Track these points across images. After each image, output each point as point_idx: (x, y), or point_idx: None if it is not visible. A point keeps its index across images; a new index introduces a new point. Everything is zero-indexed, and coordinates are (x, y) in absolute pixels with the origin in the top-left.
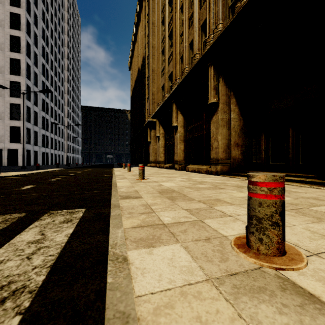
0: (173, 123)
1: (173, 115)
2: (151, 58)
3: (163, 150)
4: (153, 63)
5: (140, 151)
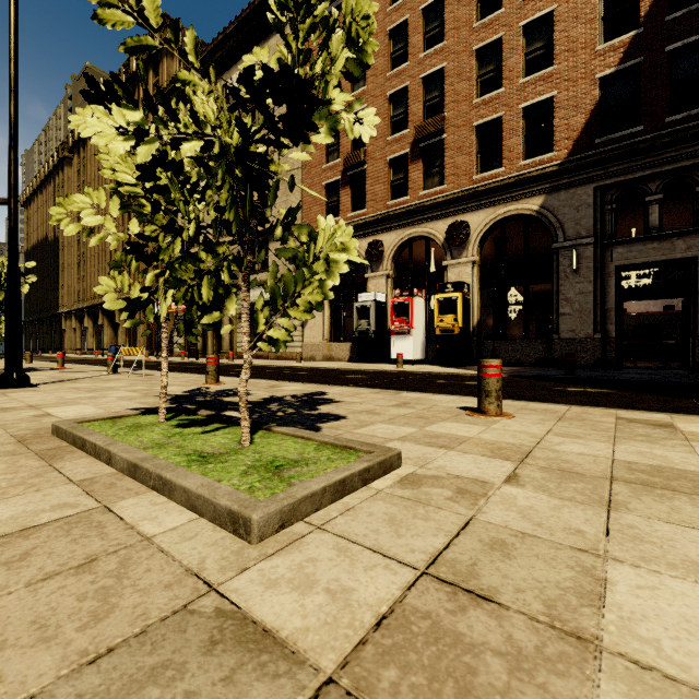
0: (86, 325)
1: (86, 320)
2: (67, 252)
3: (79, 340)
4: (69, 258)
5: (50, 336)
